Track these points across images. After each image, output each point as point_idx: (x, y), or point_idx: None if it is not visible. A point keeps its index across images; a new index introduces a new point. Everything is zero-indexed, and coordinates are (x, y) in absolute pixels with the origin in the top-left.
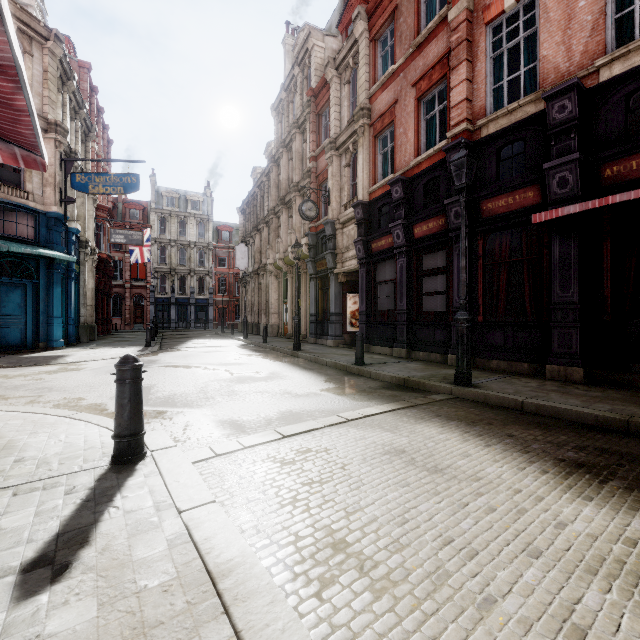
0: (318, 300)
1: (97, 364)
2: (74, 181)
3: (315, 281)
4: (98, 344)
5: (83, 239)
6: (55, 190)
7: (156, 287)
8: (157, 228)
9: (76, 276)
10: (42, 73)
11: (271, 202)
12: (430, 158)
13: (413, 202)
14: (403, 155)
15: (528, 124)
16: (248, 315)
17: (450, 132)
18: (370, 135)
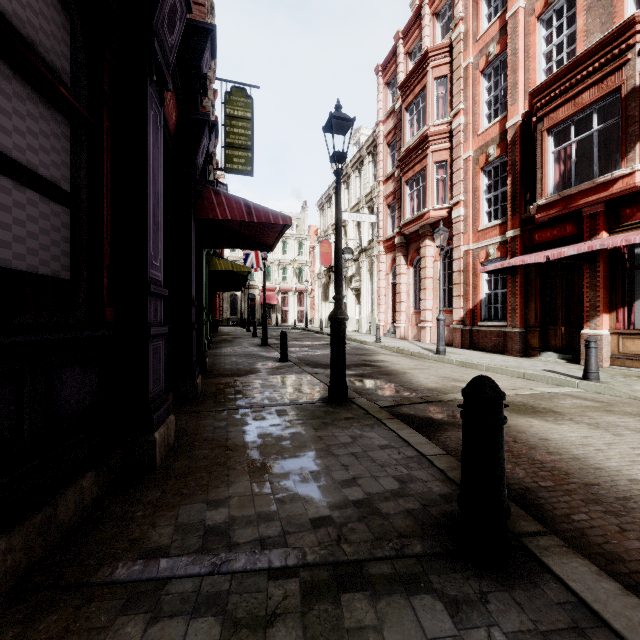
0: None
1: None
2: None
3: None
4: None
5: None
6: None
7: None
8: None
9: None
10: None
11: None
12: None
13: None
14: None
15: None
16: None
17: None
18: None
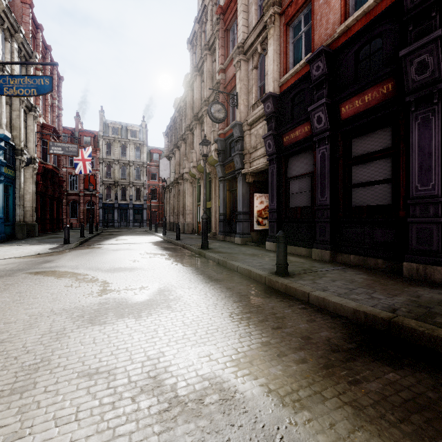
0: (226, 200)
1: None
2: None
3: (223, 183)
4: (27, 241)
5: (18, 147)
6: None
7: (103, 195)
8: (104, 151)
9: (11, 180)
10: None
11: (187, 121)
12: (365, 16)
13: (339, 78)
14: (324, 28)
15: None
16: (170, 216)
17: None
18: (281, 25)
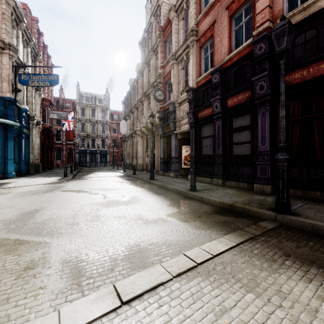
0: (165, 149)
1: (24, 189)
2: (20, 79)
3: (163, 138)
4: (38, 175)
5: (31, 115)
6: (9, 84)
7: (79, 144)
8: (80, 113)
9: (27, 136)
10: (1, 15)
11: (139, 96)
12: (239, 53)
13: (226, 84)
14: (219, 55)
15: (320, 15)
16: (127, 159)
17: (256, 30)
18: (197, 47)
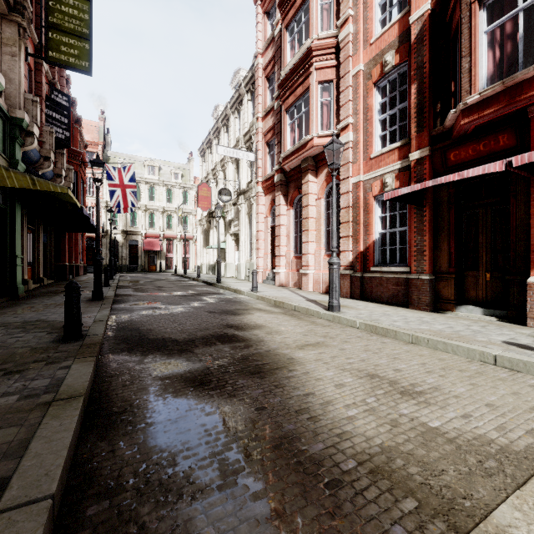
0: None
1: None
2: None
3: None
4: None
5: None
6: None
7: None
8: None
9: None
10: None
11: None
12: None
13: None
14: None
15: None
16: None
17: None
18: None
